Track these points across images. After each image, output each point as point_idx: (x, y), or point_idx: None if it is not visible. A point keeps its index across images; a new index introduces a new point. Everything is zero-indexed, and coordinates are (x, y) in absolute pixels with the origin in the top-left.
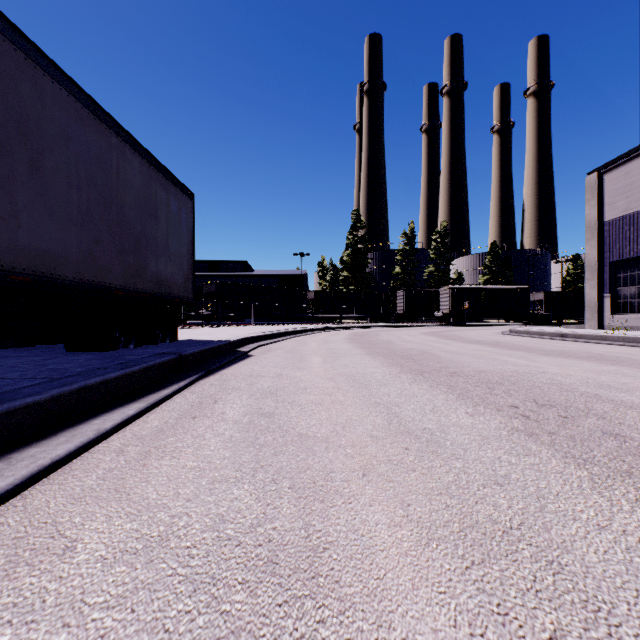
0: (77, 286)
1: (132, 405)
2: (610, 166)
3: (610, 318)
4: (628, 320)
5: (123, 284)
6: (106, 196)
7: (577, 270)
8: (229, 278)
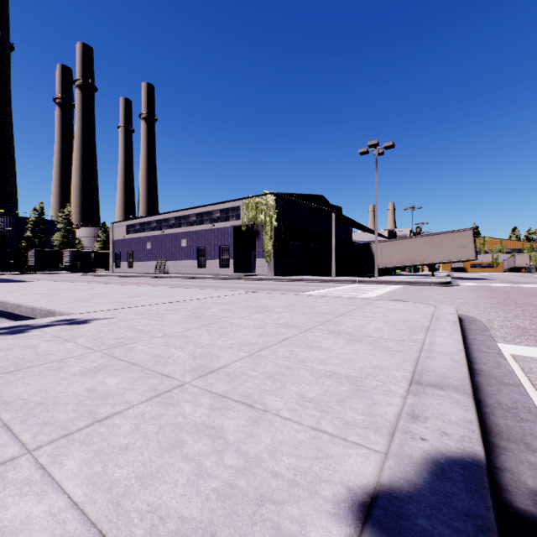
0: None
1: None
2: (116, 223)
3: (116, 270)
4: (118, 270)
5: None
6: None
7: None
8: None
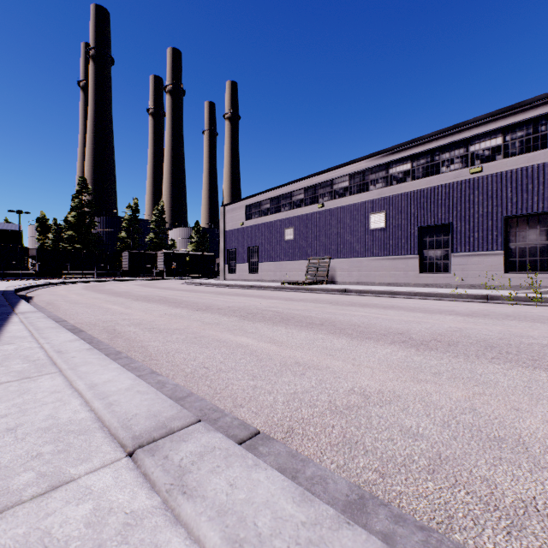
0: None
1: (32, 302)
2: (228, 206)
3: (228, 275)
4: (232, 276)
5: None
6: None
7: None
8: None
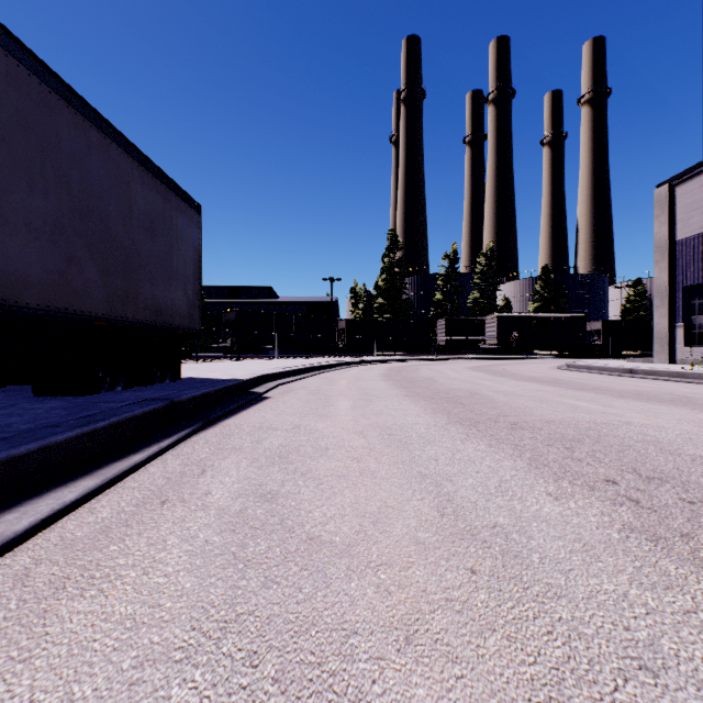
0: (42, 315)
1: (79, 483)
2: (683, 177)
3: (683, 351)
4: None
5: (107, 312)
6: (84, 204)
7: (638, 296)
8: (251, 305)
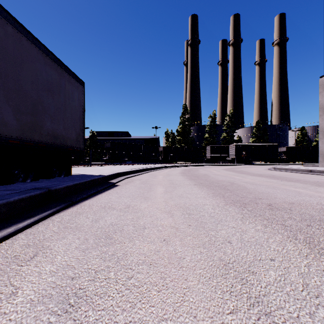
0: None
1: None
2: None
3: None
4: None
5: (19, 136)
6: (1, 69)
7: (303, 135)
8: (118, 140)
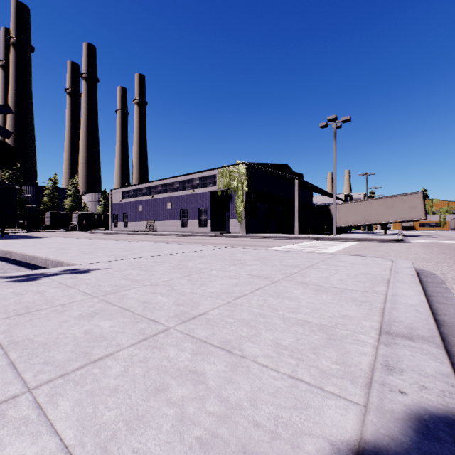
0: None
1: None
2: (114, 190)
3: (114, 228)
4: (116, 229)
5: None
6: None
7: None
8: None
